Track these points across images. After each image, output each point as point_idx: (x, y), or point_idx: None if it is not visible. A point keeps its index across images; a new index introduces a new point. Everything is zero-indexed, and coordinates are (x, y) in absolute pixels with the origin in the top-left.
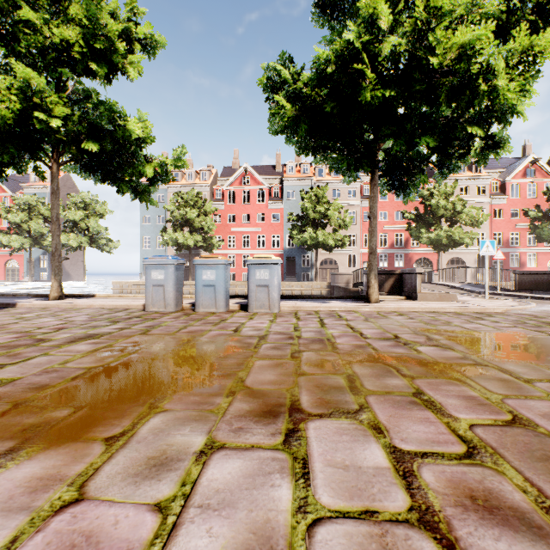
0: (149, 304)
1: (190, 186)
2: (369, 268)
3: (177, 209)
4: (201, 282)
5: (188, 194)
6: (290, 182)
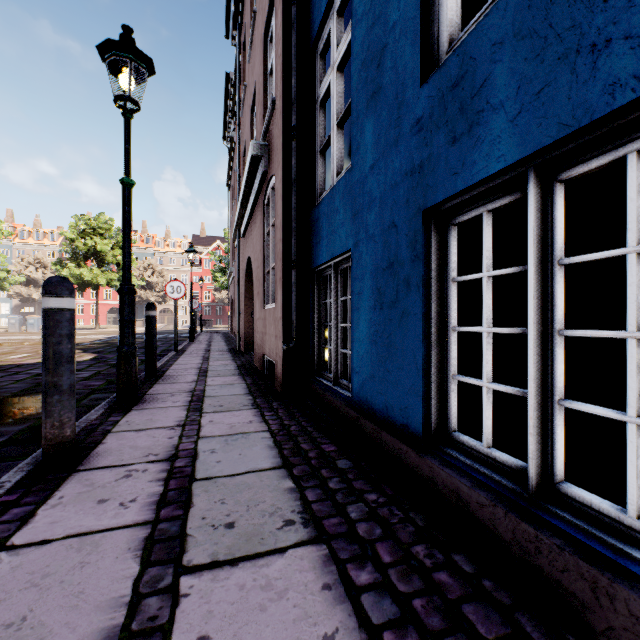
0: (10, 330)
1: (38, 245)
2: (96, 319)
3: (23, 269)
4: (29, 323)
5: (34, 258)
6: (134, 250)
